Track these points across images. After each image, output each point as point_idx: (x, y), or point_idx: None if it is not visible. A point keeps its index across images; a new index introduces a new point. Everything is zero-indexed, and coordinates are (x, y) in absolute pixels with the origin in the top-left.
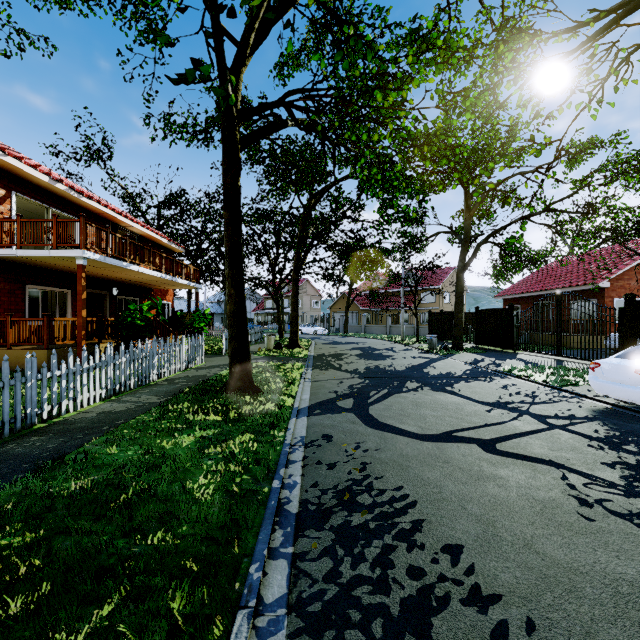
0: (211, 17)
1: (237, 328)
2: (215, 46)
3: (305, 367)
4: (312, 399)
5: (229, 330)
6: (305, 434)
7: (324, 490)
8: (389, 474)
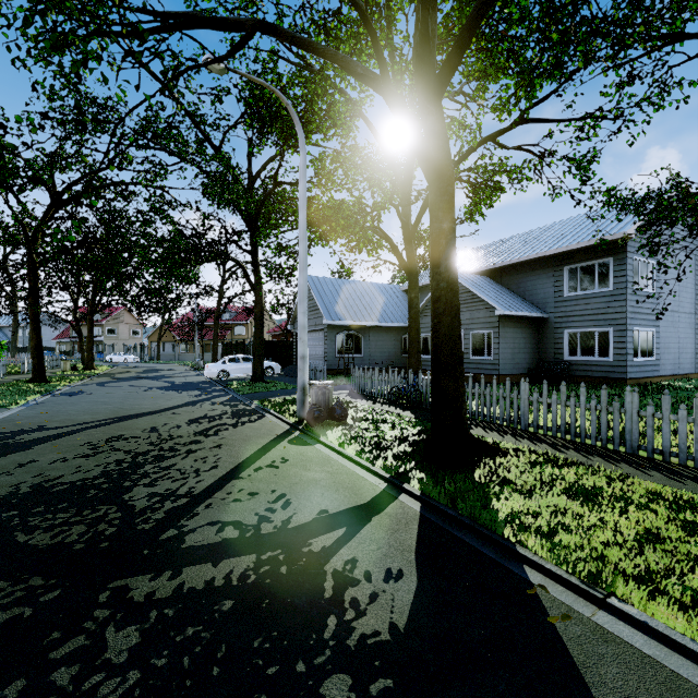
0: (26, 238)
1: (37, 353)
2: (27, 243)
3: (89, 377)
4: (80, 384)
5: (32, 354)
6: (69, 389)
7: (68, 392)
8: (91, 390)
